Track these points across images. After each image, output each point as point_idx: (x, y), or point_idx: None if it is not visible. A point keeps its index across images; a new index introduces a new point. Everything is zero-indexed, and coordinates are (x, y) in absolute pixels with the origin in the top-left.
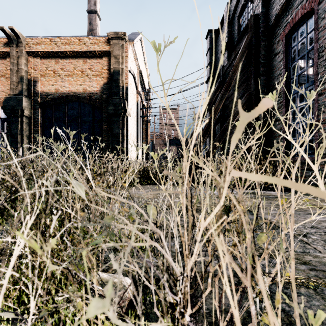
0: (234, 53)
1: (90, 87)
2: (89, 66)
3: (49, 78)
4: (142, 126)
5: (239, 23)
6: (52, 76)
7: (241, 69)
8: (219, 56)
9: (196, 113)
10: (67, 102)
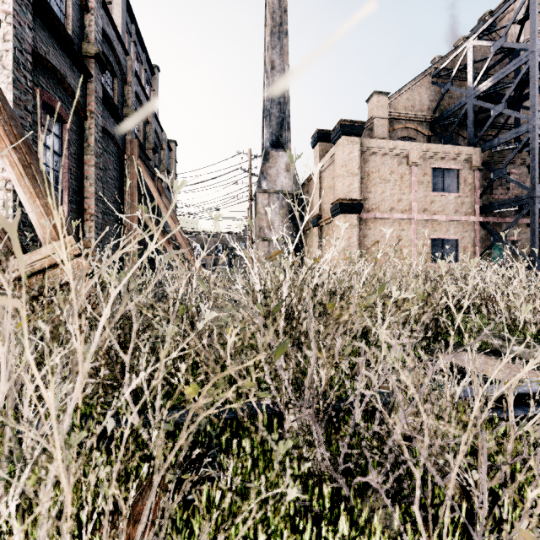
0: None
1: None
2: None
3: None
4: None
5: None
6: None
7: None
8: None
9: None
10: None
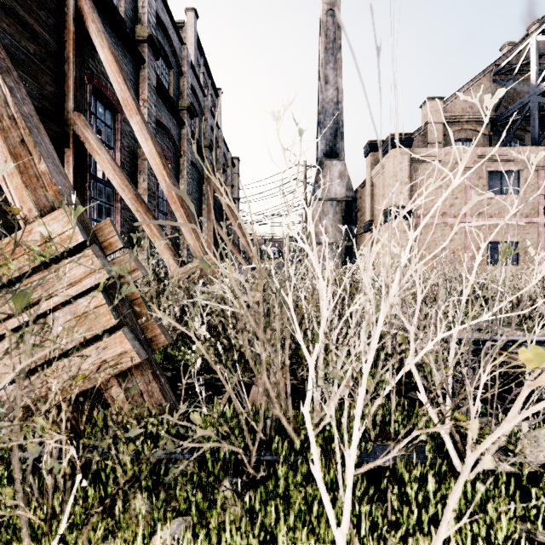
0: None
1: None
2: None
3: None
4: None
5: None
6: None
7: None
8: None
9: None
10: None
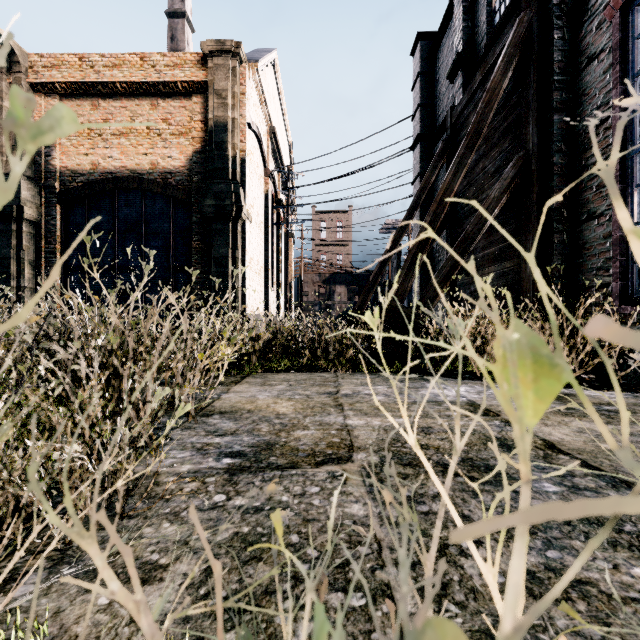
0: (480, 72)
1: (165, 160)
2: (163, 116)
3: (78, 140)
4: (277, 244)
5: (491, 6)
6: (85, 135)
7: (500, 104)
8: (442, 89)
9: (387, 220)
10: (117, 190)
